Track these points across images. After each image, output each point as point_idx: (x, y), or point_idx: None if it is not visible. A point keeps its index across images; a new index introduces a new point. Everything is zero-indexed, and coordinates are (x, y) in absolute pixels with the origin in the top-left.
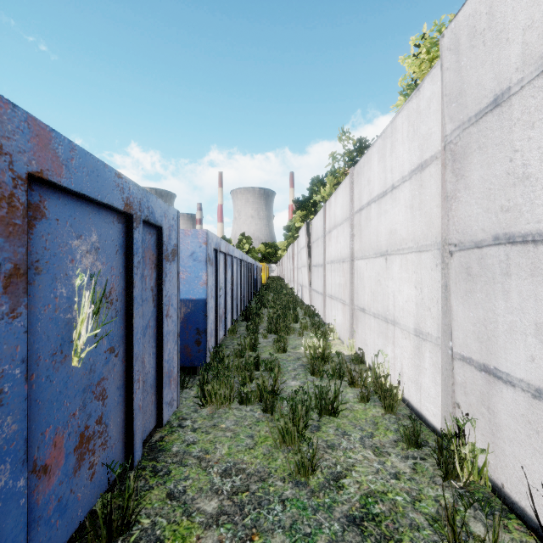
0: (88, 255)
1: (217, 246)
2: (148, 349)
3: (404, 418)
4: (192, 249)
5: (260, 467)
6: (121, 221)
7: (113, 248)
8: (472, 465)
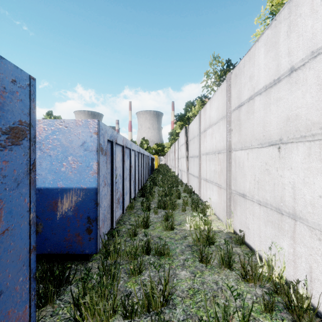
0: None
1: (113, 138)
2: None
3: None
4: (83, 138)
5: None
6: None
7: None
8: None
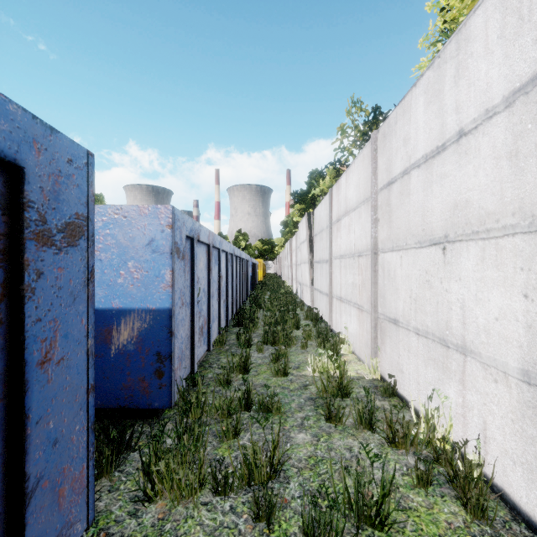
0: None
1: (194, 233)
2: None
3: (509, 536)
4: (150, 234)
5: None
6: None
7: None
8: None
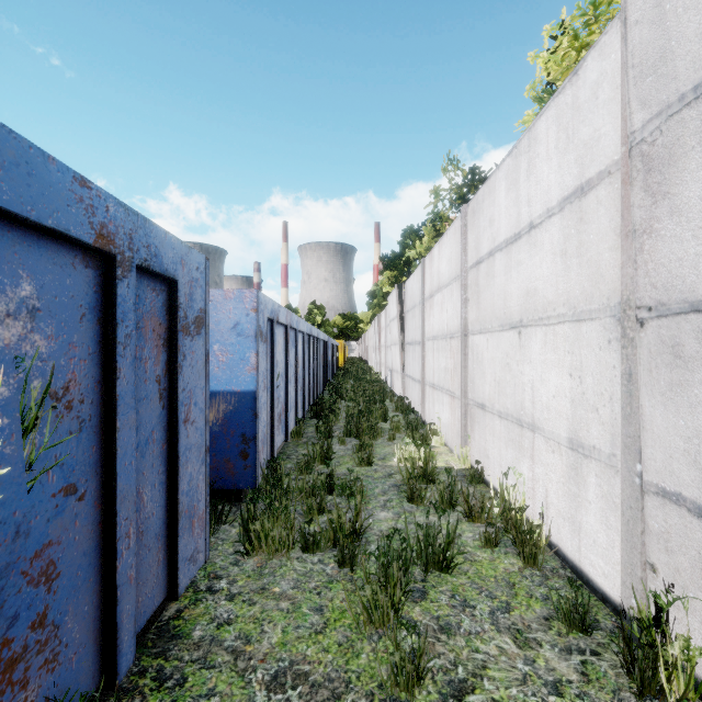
0: (11, 322)
1: (274, 315)
2: (151, 478)
3: (554, 576)
4: (235, 318)
5: (333, 671)
6: (93, 264)
7: (73, 310)
8: (689, 677)
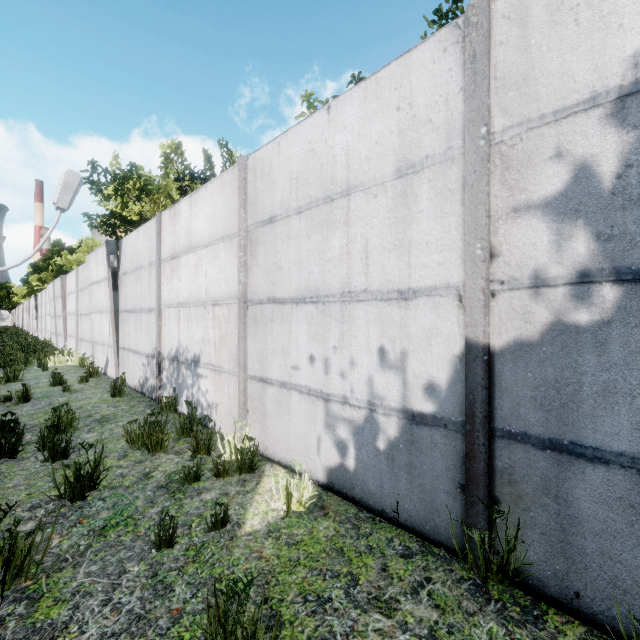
0: None
1: None
2: None
3: None
4: None
5: None
6: None
7: None
8: None
